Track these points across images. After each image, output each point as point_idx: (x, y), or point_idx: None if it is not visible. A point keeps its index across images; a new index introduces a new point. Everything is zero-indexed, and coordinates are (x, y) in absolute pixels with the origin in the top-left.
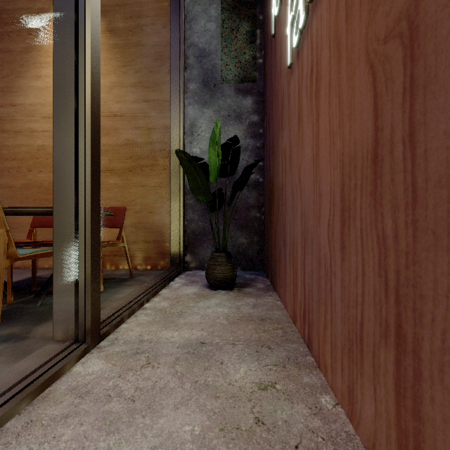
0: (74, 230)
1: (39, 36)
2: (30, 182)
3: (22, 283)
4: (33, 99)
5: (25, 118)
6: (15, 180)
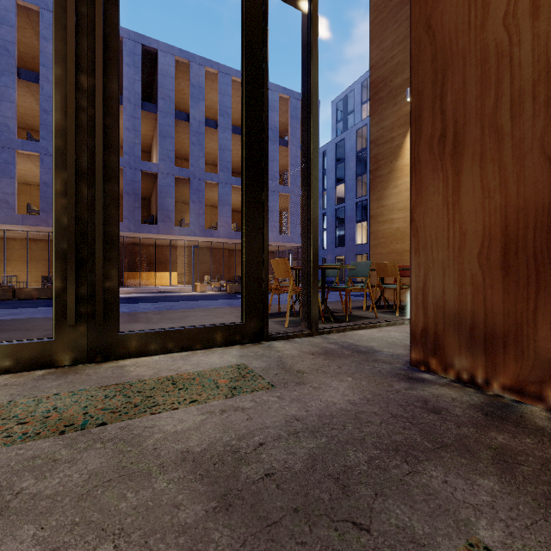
0: None
1: (396, 161)
2: (391, 250)
3: (392, 305)
4: (393, 200)
5: (389, 213)
6: (383, 249)
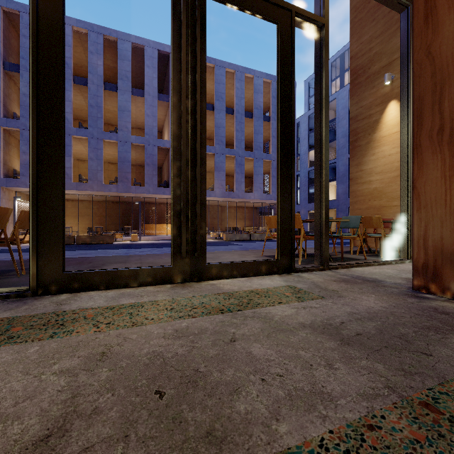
0: (406, 228)
1: (374, 134)
2: (369, 206)
3: (373, 251)
4: (371, 166)
5: (367, 175)
6: (362, 205)
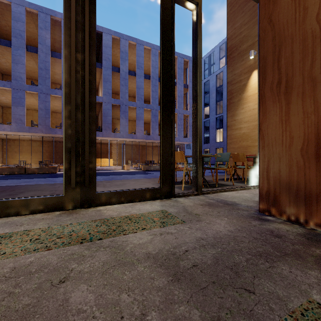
0: None
1: (243, 94)
2: (240, 146)
3: (241, 178)
4: (241, 117)
5: (238, 124)
6: (235, 145)
